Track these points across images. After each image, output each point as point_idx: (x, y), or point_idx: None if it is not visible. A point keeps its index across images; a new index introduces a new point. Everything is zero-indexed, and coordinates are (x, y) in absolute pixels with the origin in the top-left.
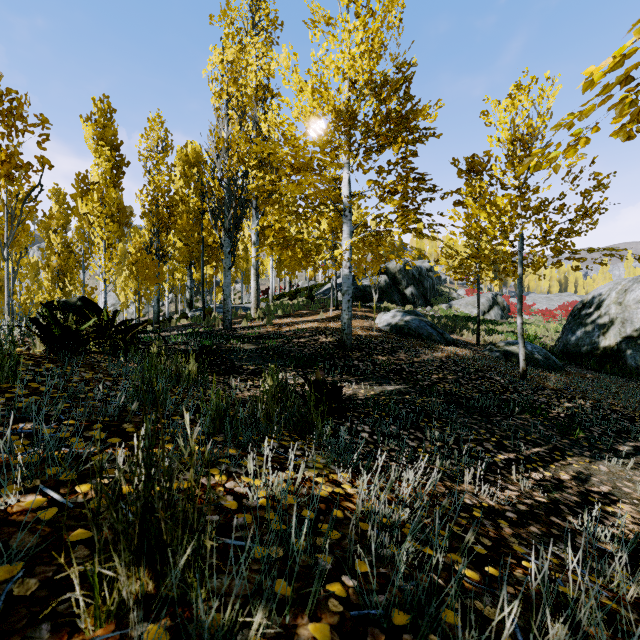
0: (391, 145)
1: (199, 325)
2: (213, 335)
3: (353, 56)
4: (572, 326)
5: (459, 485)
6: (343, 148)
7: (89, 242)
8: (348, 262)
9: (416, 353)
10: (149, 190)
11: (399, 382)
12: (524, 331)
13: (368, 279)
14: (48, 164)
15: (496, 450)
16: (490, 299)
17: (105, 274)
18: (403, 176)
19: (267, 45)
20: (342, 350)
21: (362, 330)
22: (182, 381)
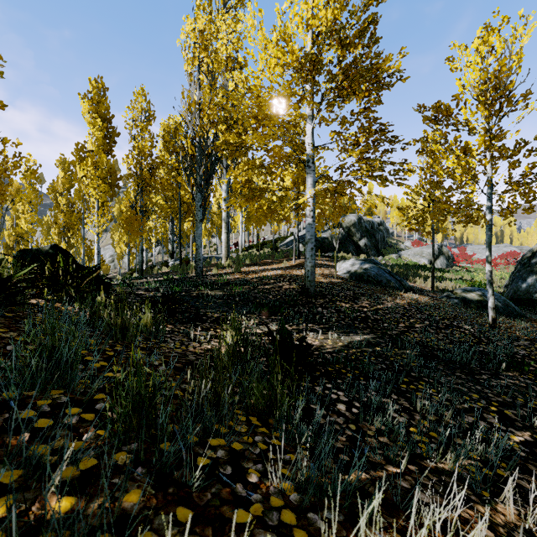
0: (354, 95)
1: (176, 272)
2: (185, 282)
3: (317, 4)
4: (522, 274)
5: (495, 509)
6: (306, 101)
7: (86, 202)
8: (311, 211)
9: (378, 300)
10: (134, 154)
11: (366, 331)
12: (470, 278)
13: (326, 232)
14: (0, 104)
15: (504, 426)
16: (436, 249)
17: (98, 228)
18: (365, 127)
19: (236, 21)
20: (305, 297)
21: (323, 277)
22: (129, 336)
